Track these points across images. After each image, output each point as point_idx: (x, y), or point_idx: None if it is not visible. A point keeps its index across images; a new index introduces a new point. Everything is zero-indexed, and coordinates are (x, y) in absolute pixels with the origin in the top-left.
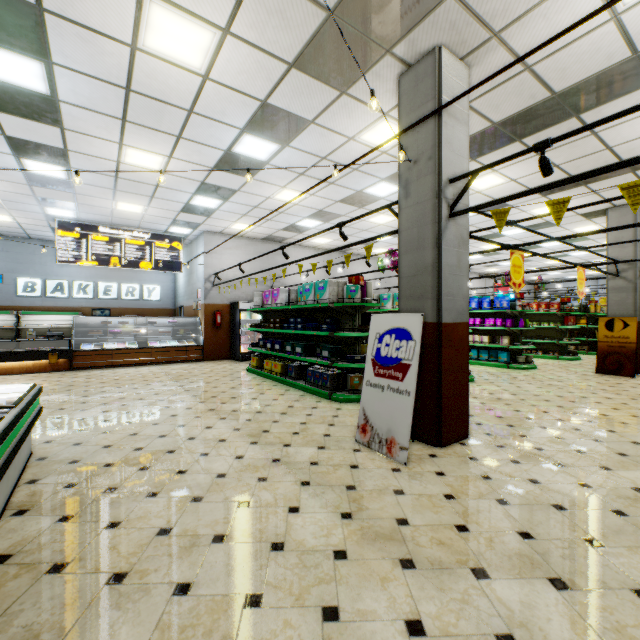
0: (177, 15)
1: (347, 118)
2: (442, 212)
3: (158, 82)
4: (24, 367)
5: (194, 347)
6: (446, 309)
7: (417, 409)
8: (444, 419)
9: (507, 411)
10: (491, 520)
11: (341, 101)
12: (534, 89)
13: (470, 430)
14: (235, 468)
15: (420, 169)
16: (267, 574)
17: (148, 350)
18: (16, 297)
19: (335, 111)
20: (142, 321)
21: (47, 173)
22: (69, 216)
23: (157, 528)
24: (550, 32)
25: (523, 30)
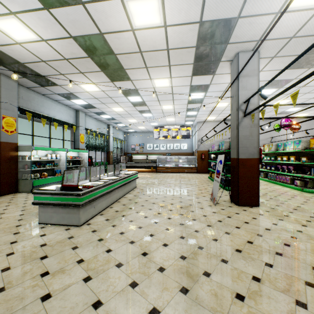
0: (159, 79)
1: (222, 79)
2: (239, 116)
3: (162, 91)
4: (145, 170)
5: (193, 167)
6: (241, 153)
7: (233, 191)
8: (240, 195)
9: (311, 206)
10: (216, 217)
11: (215, 76)
12: (309, 39)
13: (266, 206)
14: (169, 196)
15: (234, 100)
16: (155, 208)
17: (177, 167)
18: (147, 150)
19: (216, 79)
20: (176, 157)
21: (148, 115)
22: (156, 124)
23: (146, 200)
24: (286, 27)
25: (271, 34)
